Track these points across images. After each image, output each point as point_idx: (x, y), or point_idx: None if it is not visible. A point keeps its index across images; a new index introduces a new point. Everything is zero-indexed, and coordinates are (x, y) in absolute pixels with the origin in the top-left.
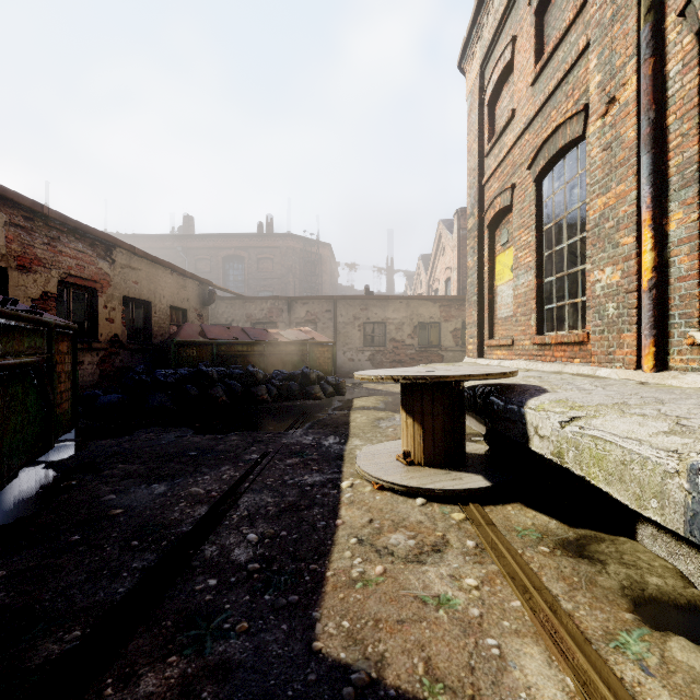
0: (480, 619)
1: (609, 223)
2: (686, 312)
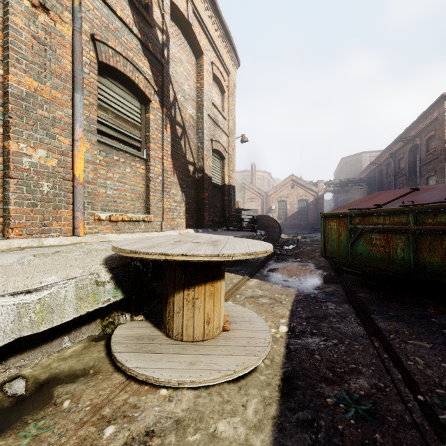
0: (255, 287)
1: (44, 112)
2: (92, 201)
